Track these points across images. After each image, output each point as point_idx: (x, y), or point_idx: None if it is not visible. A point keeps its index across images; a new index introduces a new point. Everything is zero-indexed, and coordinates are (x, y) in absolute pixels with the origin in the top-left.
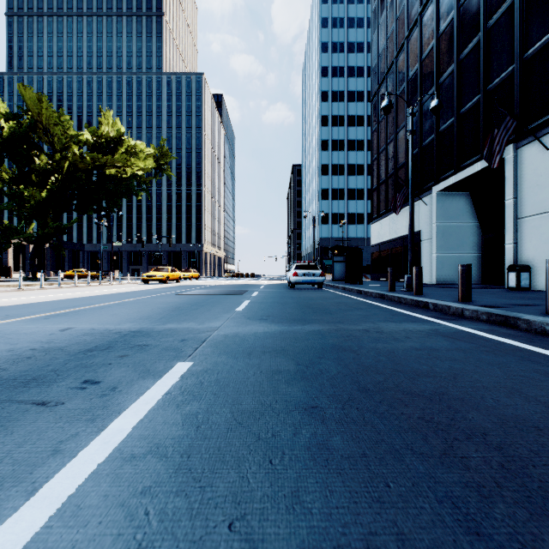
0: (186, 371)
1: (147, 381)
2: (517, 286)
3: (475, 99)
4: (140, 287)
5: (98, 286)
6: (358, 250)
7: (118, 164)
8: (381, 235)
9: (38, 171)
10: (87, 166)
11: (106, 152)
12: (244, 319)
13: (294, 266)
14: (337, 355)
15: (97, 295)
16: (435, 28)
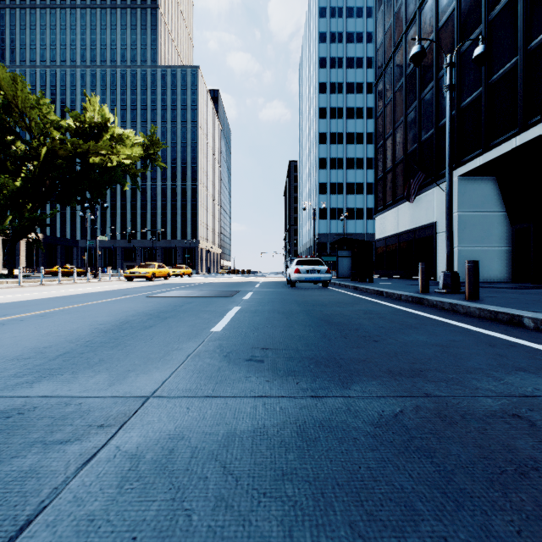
0: None
1: None
2: None
3: (511, 63)
4: (116, 286)
5: (71, 284)
6: (368, 244)
7: (103, 152)
8: (387, 228)
9: (13, 159)
10: (68, 154)
11: (89, 138)
12: (218, 360)
13: (295, 261)
14: None
15: (44, 298)
16: None
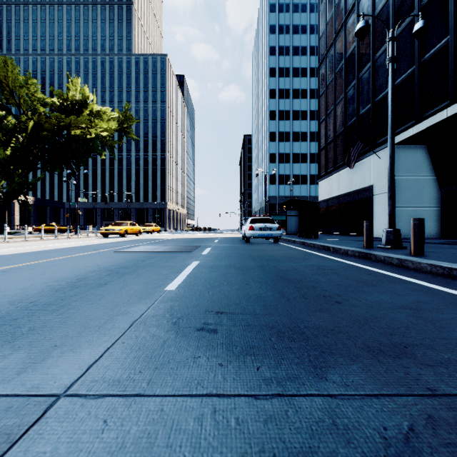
0: None
1: None
2: None
3: (442, 43)
4: (91, 241)
5: (52, 239)
6: (314, 204)
7: (83, 125)
8: (329, 191)
9: (5, 131)
10: (52, 127)
11: (71, 113)
12: (164, 330)
13: (249, 219)
14: None
15: (19, 253)
16: None
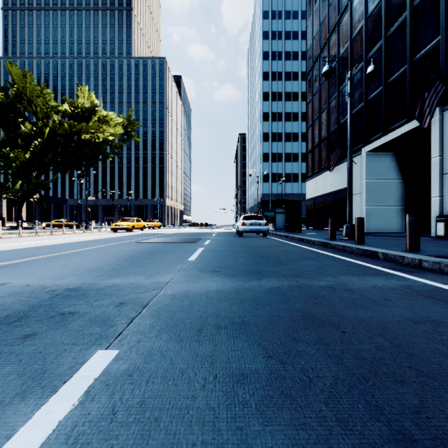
0: (100, 374)
1: (22, 407)
2: (445, 235)
3: (402, 70)
4: (107, 235)
5: (72, 234)
6: (298, 203)
7: (92, 130)
8: (315, 190)
9: (23, 136)
10: (65, 132)
11: (82, 120)
12: (196, 271)
13: (242, 217)
14: (317, 334)
15: (64, 243)
16: (364, 10)
